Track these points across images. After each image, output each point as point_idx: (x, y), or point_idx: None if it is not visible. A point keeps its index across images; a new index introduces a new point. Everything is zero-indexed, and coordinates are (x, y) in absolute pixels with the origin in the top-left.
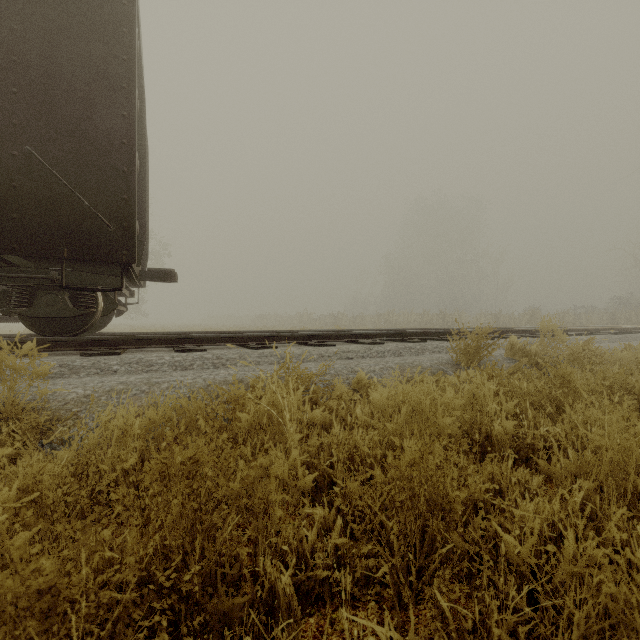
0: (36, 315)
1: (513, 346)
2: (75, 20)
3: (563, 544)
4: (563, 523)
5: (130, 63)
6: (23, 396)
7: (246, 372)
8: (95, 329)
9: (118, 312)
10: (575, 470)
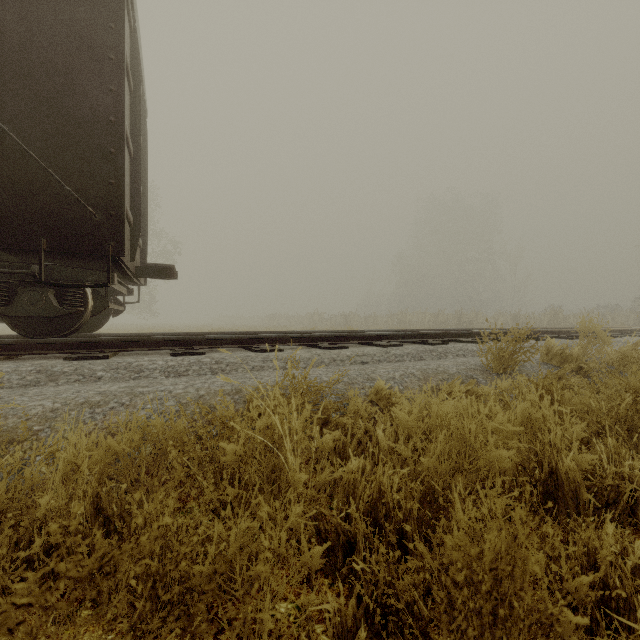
0: (16, 314)
1: (550, 349)
2: None
3: None
4: None
5: (118, 31)
6: None
7: (247, 380)
8: (91, 330)
9: (115, 311)
10: None
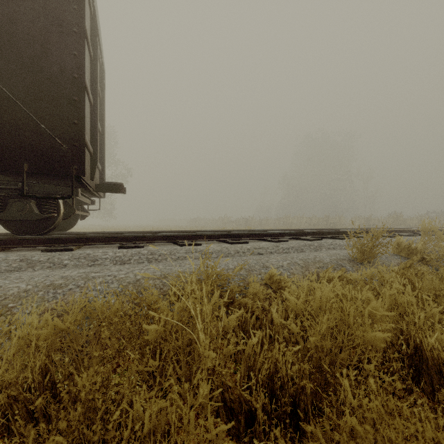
0: (8, 218)
1: (399, 244)
2: None
3: None
4: None
5: (80, 12)
6: None
7: (172, 267)
8: (65, 229)
9: (82, 216)
10: None
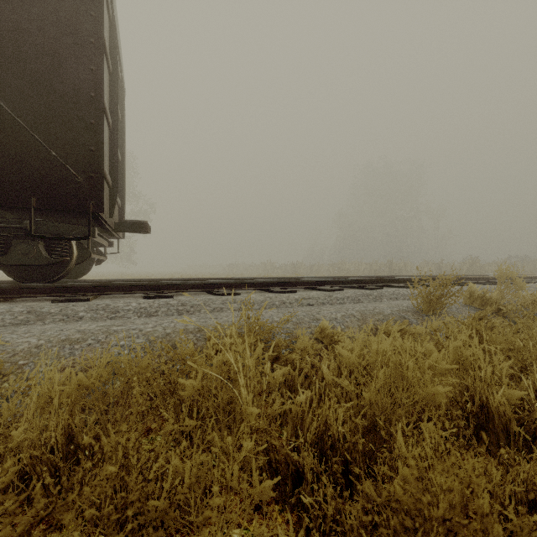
0: (11, 263)
1: (472, 293)
2: None
3: None
4: None
5: (97, 19)
6: None
7: (208, 319)
8: (77, 276)
9: (98, 261)
10: None
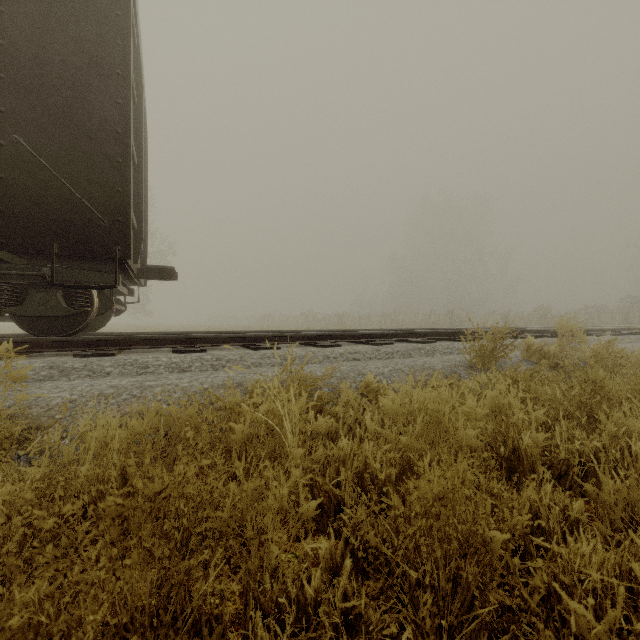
0: (27, 314)
1: (530, 347)
2: (66, 2)
3: (633, 601)
4: (633, 574)
5: (125, 48)
6: (3, 401)
7: (246, 375)
8: (93, 329)
9: (117, 311)
10: (633, 498)
